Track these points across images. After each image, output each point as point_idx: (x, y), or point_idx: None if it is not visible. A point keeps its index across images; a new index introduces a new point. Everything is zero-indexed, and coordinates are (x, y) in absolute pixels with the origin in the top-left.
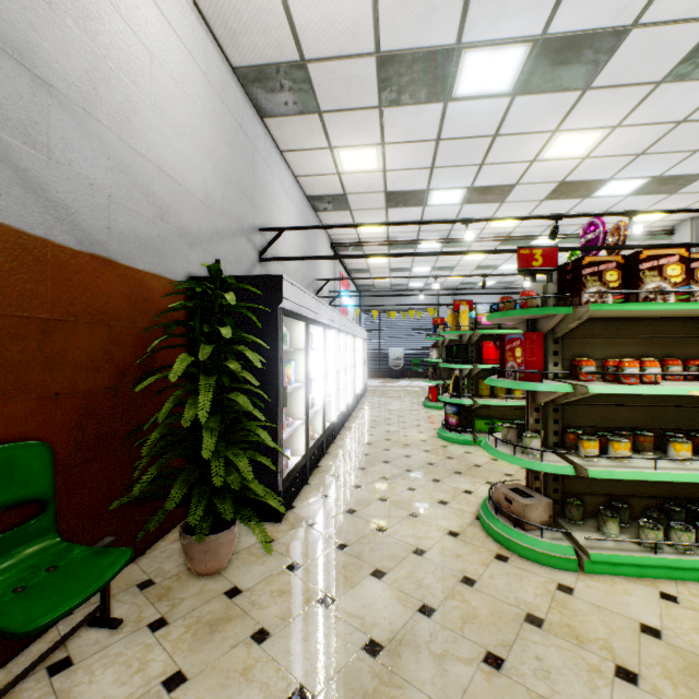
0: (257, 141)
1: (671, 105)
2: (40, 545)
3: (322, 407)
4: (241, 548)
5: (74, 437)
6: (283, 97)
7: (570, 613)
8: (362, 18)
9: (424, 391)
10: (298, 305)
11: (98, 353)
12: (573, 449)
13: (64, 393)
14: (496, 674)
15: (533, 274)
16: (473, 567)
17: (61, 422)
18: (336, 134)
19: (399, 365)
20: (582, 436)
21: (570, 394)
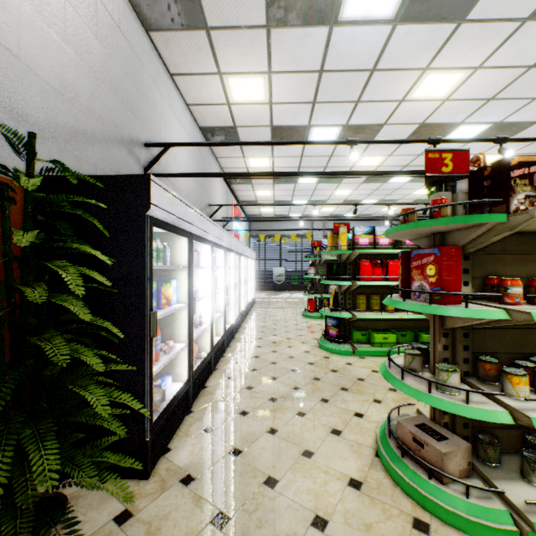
0: (141, 53)
1: (528, 47)
2: None
3: (210, 325)
4: None
5: None
6: (167, 5)
7: None
8: None
9: (302, 302)
10: (177, 217)
11: None
12: (490, 381)
13: None
14: None
15: (440, 182)
16: None
17: None
18: (225, 58)
19: (281, 280)
20: (506, 368)
21: (495, 320)
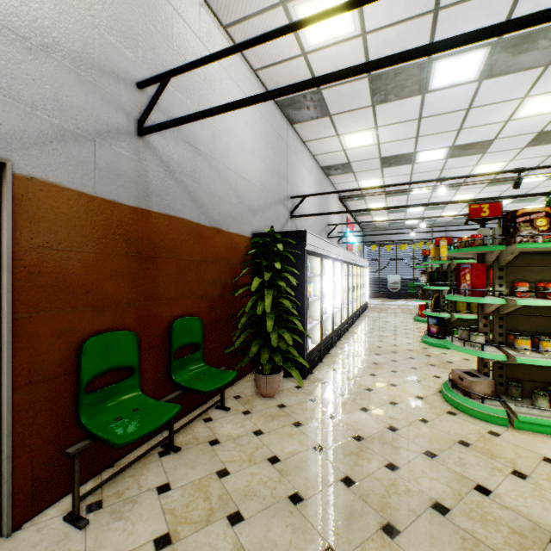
0: (288, 140)
1: None
2: (198, 365)
3: (331, 314)
4: (284, 388)
5: (207, 318)
6: (305, 111)
7: (492, 444)
8: (357, 59)
9: (416, 309)
10: (316, 247)
11: (216, 277)
12: (513, 346)
13: (204, 296)
14: (430, 459)
15: (482, 222)
16: (429, 415)
17: (203, 309)
18: (342, 126)
19: (396, 288)
20: (518, 336)
21: (507, 306)
